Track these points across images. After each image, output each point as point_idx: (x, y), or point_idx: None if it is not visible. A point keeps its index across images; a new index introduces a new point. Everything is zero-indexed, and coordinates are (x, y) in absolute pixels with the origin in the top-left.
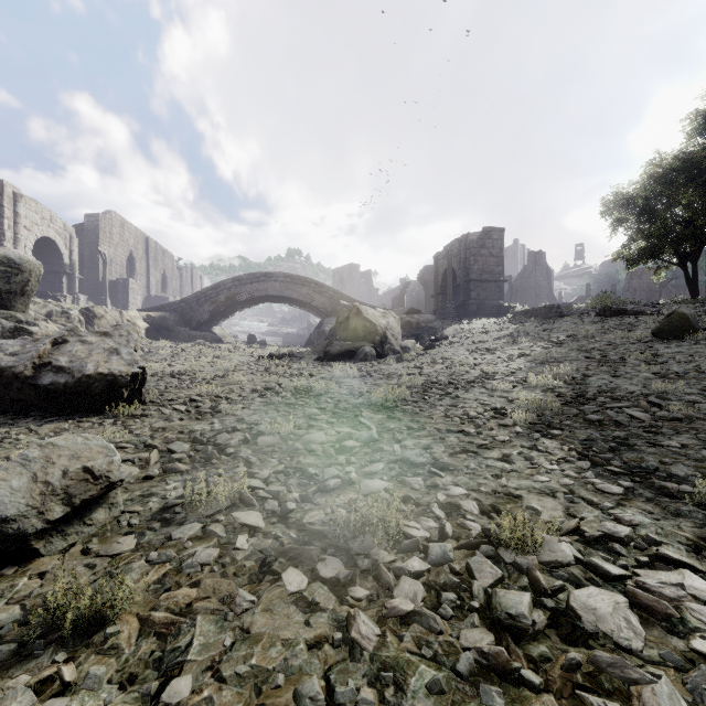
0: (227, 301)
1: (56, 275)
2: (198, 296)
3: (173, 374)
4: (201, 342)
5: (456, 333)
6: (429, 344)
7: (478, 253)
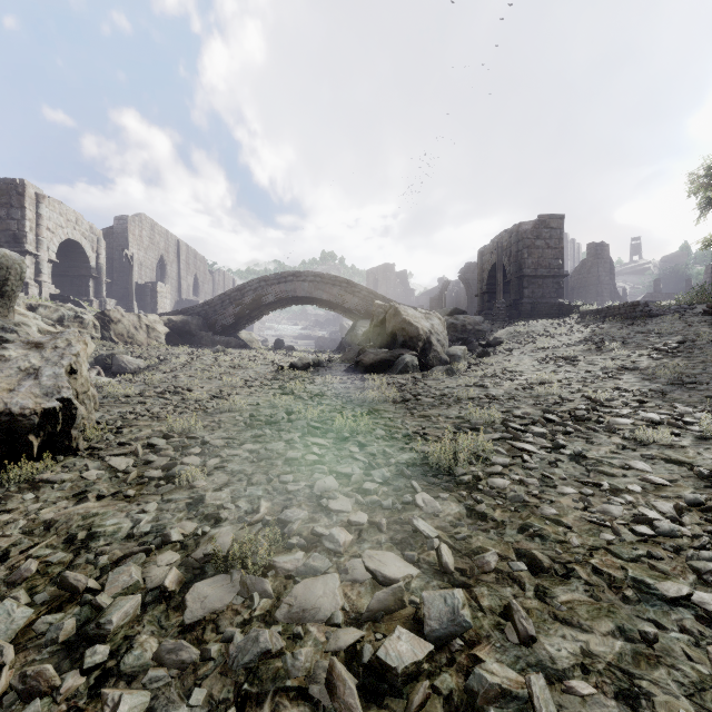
0: (253, 303)
1: (83, 279)
2: (222, 298)
3: (164, 393)
4: (220, 348)
5: (510, 337)
6: (482, 351)
7: (532, 244)
